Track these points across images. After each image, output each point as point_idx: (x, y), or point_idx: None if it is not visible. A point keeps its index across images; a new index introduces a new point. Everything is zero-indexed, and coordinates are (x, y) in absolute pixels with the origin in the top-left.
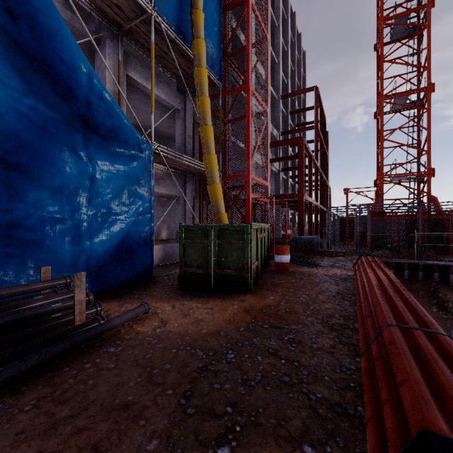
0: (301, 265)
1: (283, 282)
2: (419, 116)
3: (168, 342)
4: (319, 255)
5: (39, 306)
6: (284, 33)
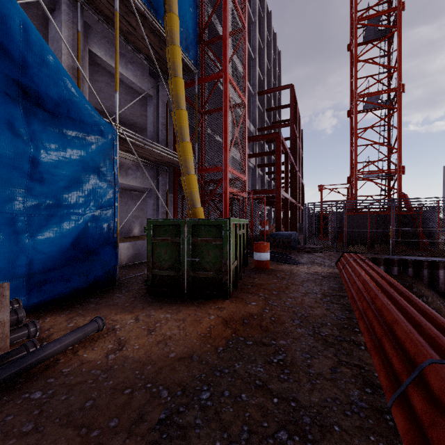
0: (280, 263)
1: (264, 283)
2: (390, 115)
3: (122, 377)
4: (297, 252)
5: None
6: (261, 31)
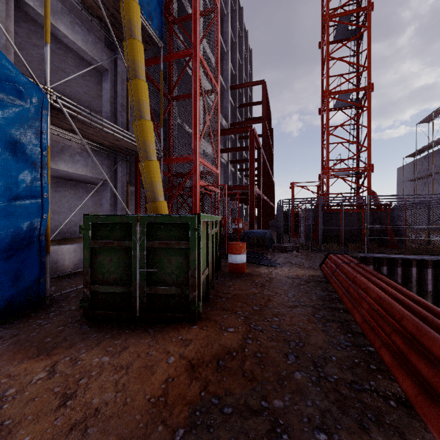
0: (257, 264)
1: (242, 293)
2: (360, 113)
3: None
4: (273, 251)
5: None
6: (233, 25)
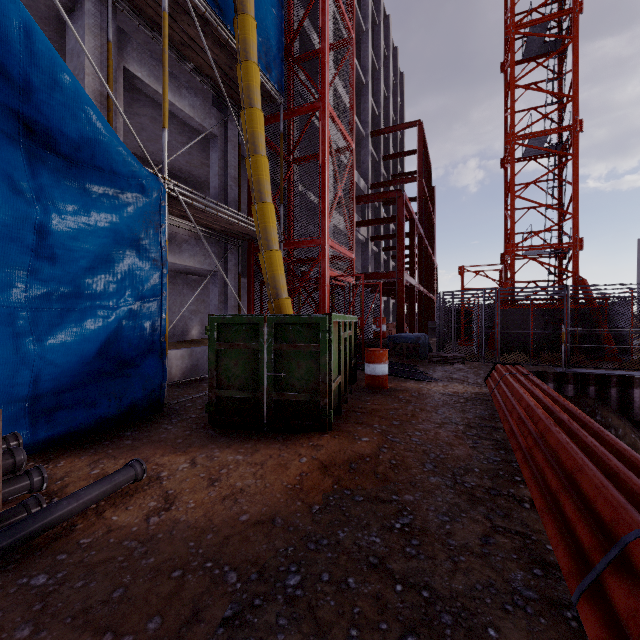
0: (404, 378)
1: (381, 409)
2: (562, 165)
3: (169, 552)
4: (428, 362)
5: None
6: (375, 44)
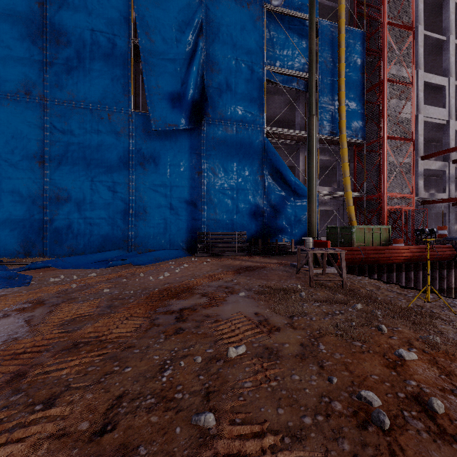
0: None
1: None
2: None
3: None
4: None
5: (284, 246)
6: None
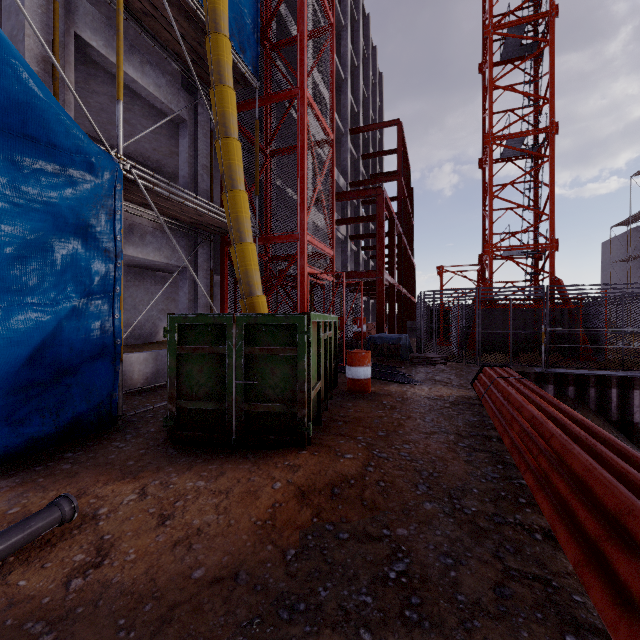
0: (386, 381)
1: (364, 417)
2: (539, 166)
3: (87, 638)
4: (410, 364)
5: None
6: (354, 41)
